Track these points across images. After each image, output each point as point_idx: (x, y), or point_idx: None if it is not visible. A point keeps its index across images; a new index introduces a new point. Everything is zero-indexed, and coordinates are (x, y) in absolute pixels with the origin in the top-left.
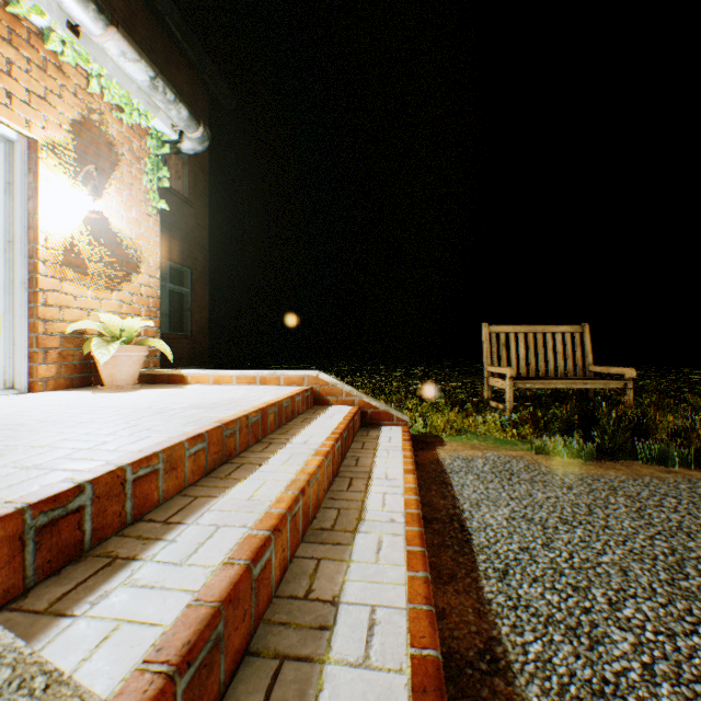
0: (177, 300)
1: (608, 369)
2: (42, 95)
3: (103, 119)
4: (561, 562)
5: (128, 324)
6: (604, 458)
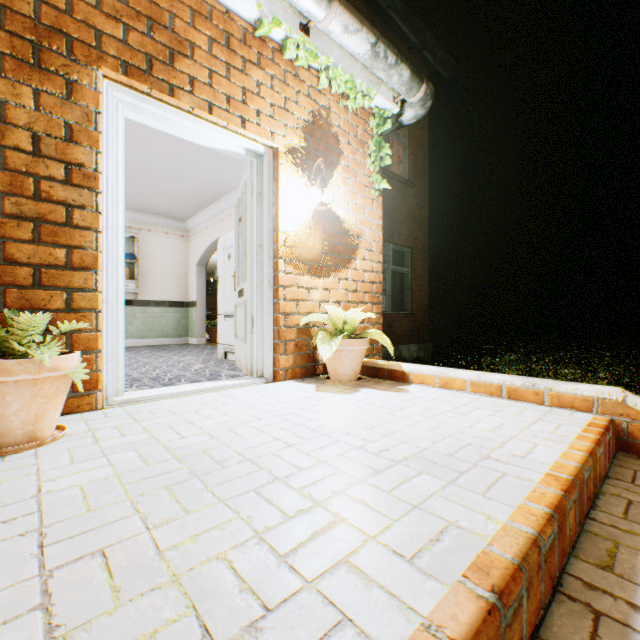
0: (398, 280)
1: None
2: (282, 106)
3: (330, 113)
4: None
5: (349, 316)
6: None
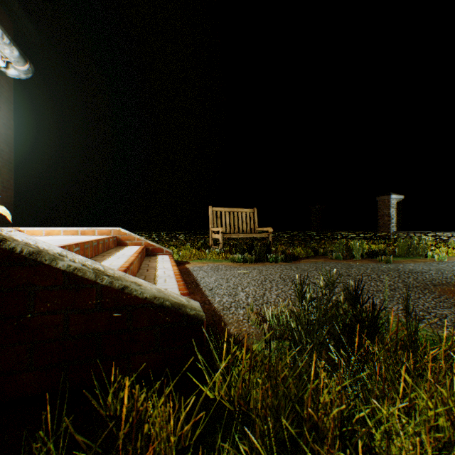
0: None
1: (263, 229)
2: None
3: None
4: (231, 284)
5: None
6: (256, 262)
